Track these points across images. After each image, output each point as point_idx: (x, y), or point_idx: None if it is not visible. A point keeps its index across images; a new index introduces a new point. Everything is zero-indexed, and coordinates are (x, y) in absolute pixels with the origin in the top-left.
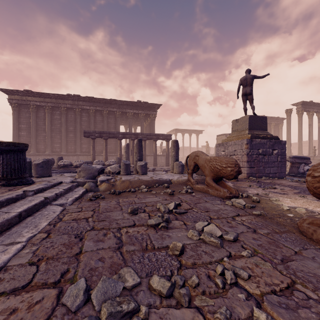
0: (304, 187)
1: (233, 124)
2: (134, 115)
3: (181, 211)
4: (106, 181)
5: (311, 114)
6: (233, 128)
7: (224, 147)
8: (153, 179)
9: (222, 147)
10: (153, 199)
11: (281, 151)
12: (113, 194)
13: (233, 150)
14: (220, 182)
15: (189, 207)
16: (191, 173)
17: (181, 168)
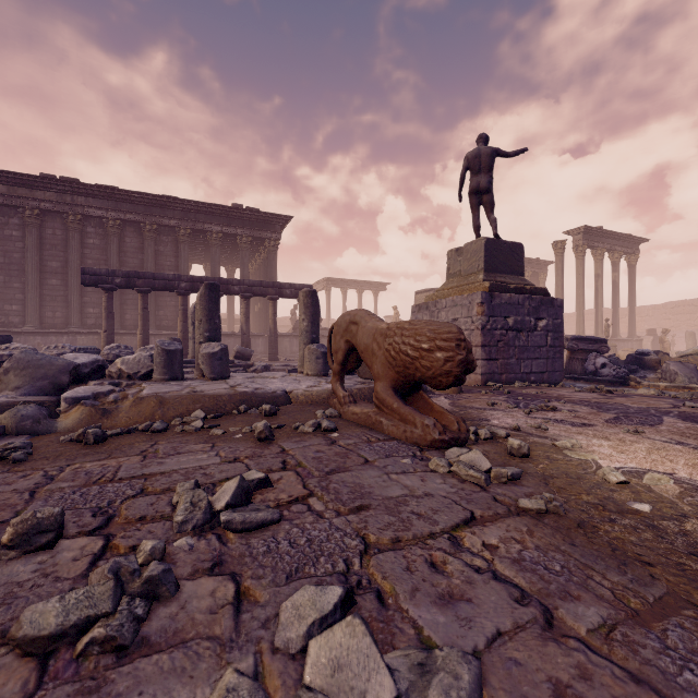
0: (619, 405)
1: (450, 260)
2: (226, 239)
3: (252, 518)
4: (86, 401)
5: (600, 254)
6: (451, 269)
7: (430, 312)
8: (234, 392)
9: (426, 312)
10: (192, 459)
11: (554, 322)
12: (81, 442)
13: (450, 319)
14: (415, 397)
15: (299, 490)
16: (340, 372)
17: (322, 362)
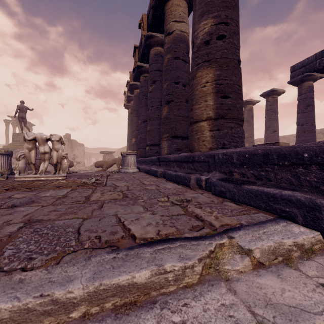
0: None
1: (14, 136)
2: None
3: None
4: None
5: None
6: (15, 139)
7: None
8: None
9: None
10: None
11: None
12: None
13: None
14: None
15: None
16: None
17: None
